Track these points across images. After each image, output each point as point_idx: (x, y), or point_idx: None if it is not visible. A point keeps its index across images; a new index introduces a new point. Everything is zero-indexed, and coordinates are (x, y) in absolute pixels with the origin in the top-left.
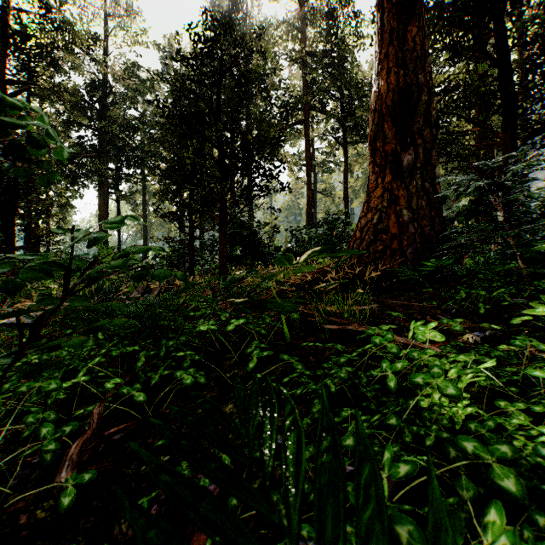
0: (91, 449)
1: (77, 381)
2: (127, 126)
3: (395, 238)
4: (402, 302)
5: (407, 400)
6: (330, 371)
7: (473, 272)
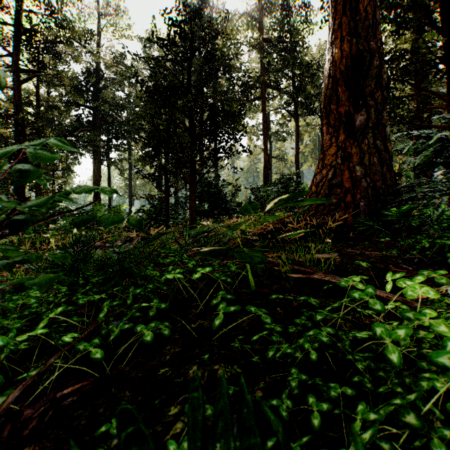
0: (37, 416)
1: (34, 334)
2: (116, 105)
3: (349, 192)
4: (360, 251)
5: (417, 381)
6: (308, 332)
7: (437, 221)
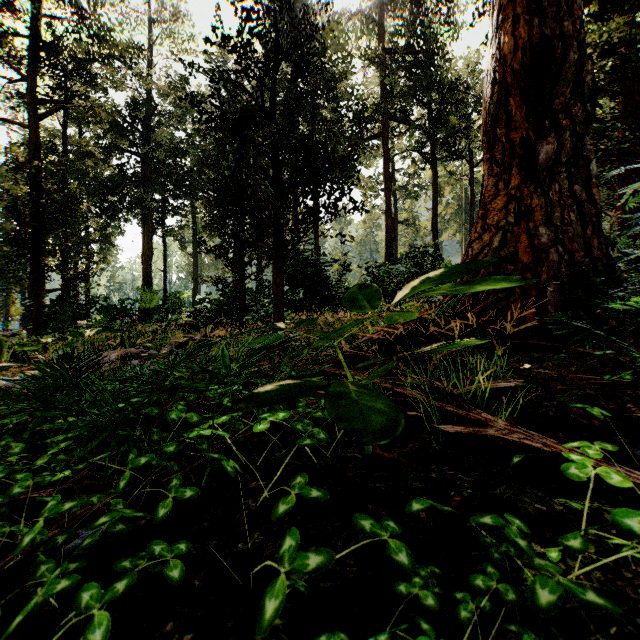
0: None
1: None
2: (174, 150)
3: (528, 270)
4: (557, 372)
5: None
6: None
7: None
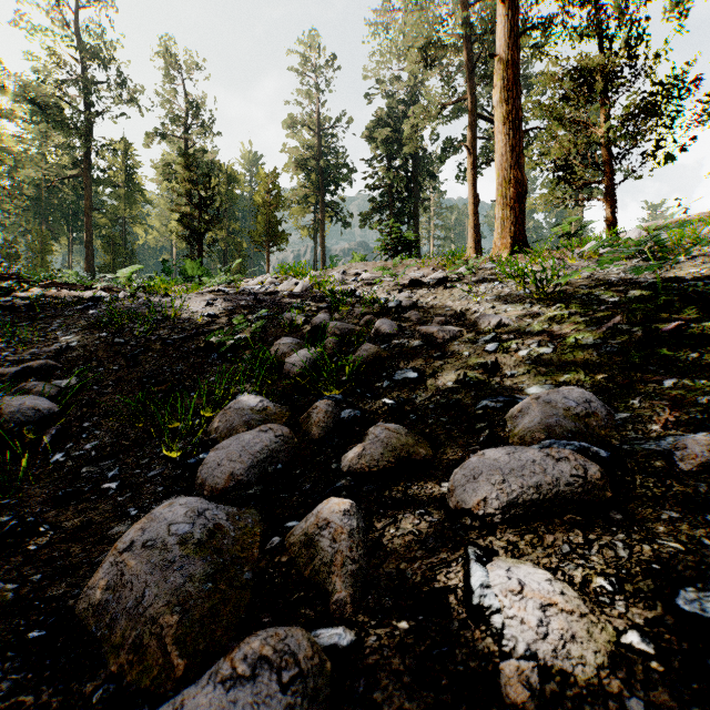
0: None
1: None
2: None
3: None
4: None
5: None
6: None
7: None
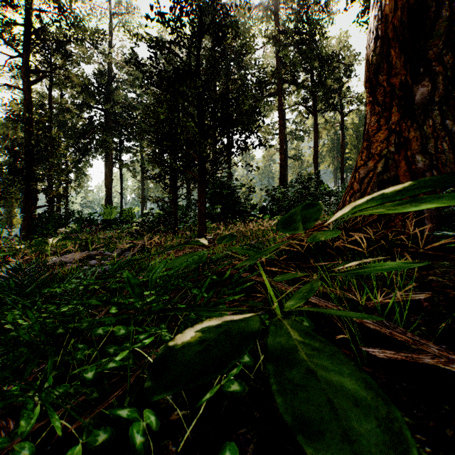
0: None
1: None
2: (127, 106)
3: None
4: (450, 281)
5: None
6: None
7: None
